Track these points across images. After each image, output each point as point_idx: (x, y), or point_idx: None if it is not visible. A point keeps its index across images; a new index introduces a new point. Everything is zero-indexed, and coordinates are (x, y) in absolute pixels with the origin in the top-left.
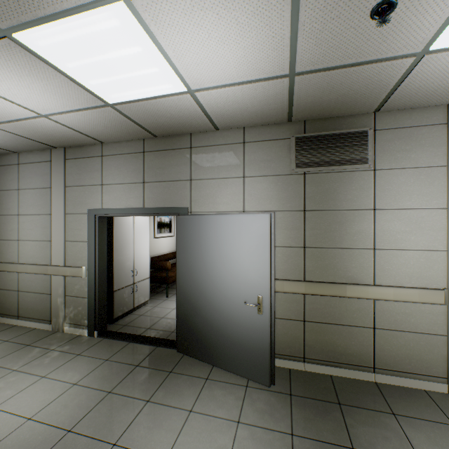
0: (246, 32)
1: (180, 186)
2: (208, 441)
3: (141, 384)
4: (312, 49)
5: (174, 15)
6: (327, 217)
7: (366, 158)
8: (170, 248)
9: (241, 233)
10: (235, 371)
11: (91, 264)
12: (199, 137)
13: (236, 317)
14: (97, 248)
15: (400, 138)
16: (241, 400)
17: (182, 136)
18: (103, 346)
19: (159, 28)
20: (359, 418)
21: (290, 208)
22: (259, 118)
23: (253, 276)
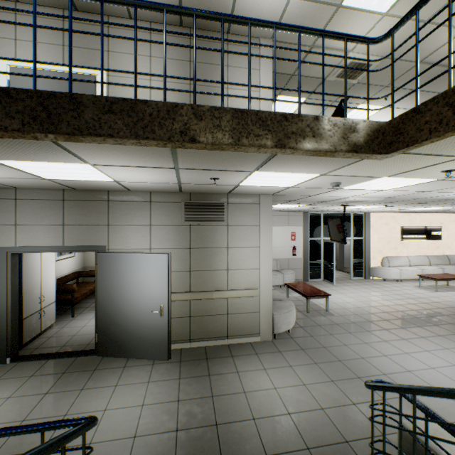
0: (155, 175)
1: (99, 230)
2: (131, 395)
3: (73, 382)
4: (188, 180)
5: (117, 169)
6: (203, 252)
7: (224, 219)
8: (70, 269)
9: (149, 266)
10: (145, 357)
11: (3, 297)
12: (116, 194)
13: (146, 321)
14: (10, 282)
15: (240, 209)
16: (150, 371)
17: (101, 191)
18: (22, 368)
19: (106, 170)
20: (215, 362)
21: (181, 246)
22: (162, 190)
23: (157, 293)
